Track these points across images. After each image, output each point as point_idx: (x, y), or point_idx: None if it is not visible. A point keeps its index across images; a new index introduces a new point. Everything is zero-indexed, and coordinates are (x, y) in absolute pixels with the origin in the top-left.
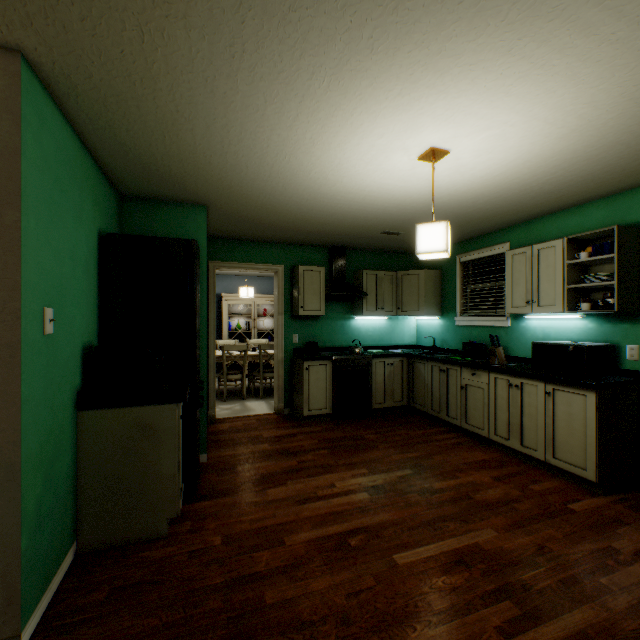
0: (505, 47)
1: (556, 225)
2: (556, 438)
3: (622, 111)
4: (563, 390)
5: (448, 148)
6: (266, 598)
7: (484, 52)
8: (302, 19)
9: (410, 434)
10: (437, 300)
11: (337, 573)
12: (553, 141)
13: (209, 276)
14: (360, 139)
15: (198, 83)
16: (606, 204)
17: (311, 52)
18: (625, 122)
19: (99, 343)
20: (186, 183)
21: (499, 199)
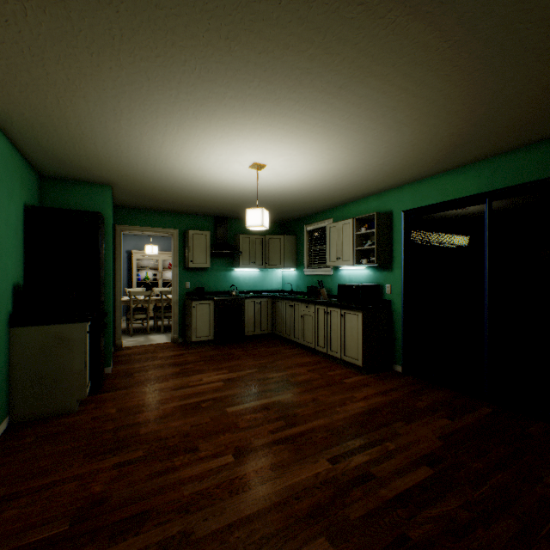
0: (267, 124)
1: (355, 209)
2: (346, 343)
3: (349, 153)
4: (349, 313)
5: (265, 163)
6: (141, 431)
7: (258, 125)
8: (153, 104)
9: (267, 350)
10: (294, 257)
11: (189, 418)
12: (323, 164)
13: (117, 236)
14: (208, 155)
15: (96, 123)
16: (377, 198)
17: (163, 116)
18: (354, 158)
19: (25, 284)
20: (93, 171)
21: (315, 192)
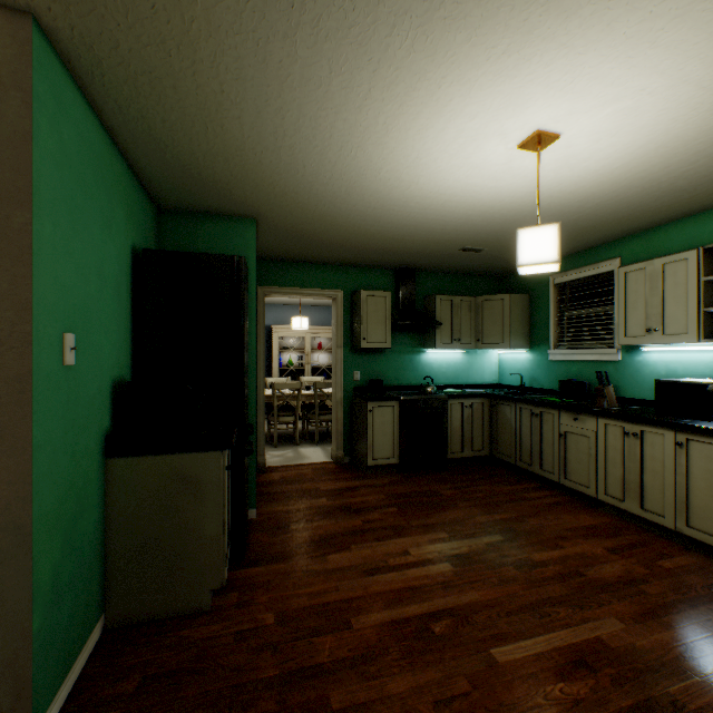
0: None
1: (685, 234)
2: (691, 501)
3: None
4: (701, 441)
5: (559, 131)
6: (331, 701)
7: None
8: None
9: (495, 490)
10: (525, 330)
11: (420, 671)
12: (703, 115)
13: (258, 303)
14: (446, 122)
15: (247, 49)
16: None
17: None
18: None
19: (133, 378)
20: (232, 190)
21: (614, 201)
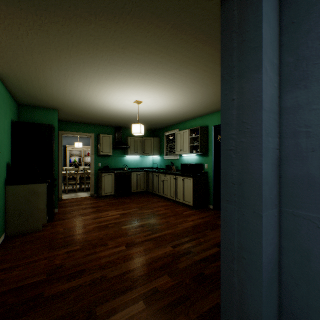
0: (142, 83)
1: (190, 124)
2: (184, 194)
3: (184, 97)
4: (186, 178)
5: (142, 101)
6: (77, 238)
7: (138, 83)
8: (85, 73)
9: (143, 199)
10: (158, 149)
11: (102, 231)
12: (172, 102)
13: (59, 137)
14: (112, 96)
15: (54, 80)
16: (201, 119)
17: (89, 78)
18: (187, 99)
19: (11, 163)
20: (49, 102)
21: (168, 115)
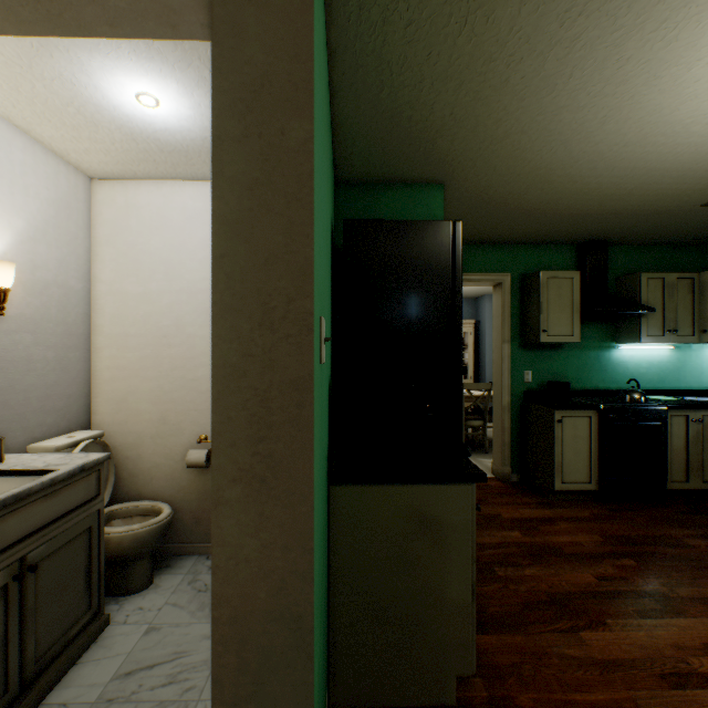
0: None
1: None
2: None
3: None
4: None
5: None
6: None
7: None
8: None
9: None
10: None
11: None
12: None
13: None
14: None
15: None
16: None
17: None
18: None
19: (331, 379)
20: (438, 140)
21: None
